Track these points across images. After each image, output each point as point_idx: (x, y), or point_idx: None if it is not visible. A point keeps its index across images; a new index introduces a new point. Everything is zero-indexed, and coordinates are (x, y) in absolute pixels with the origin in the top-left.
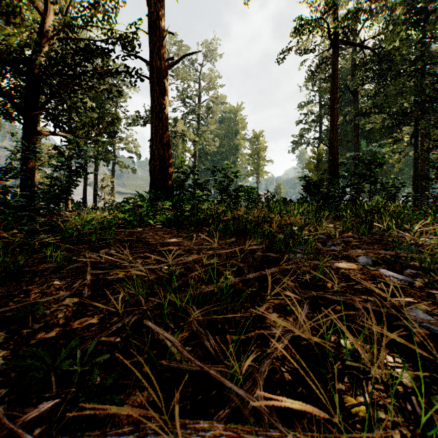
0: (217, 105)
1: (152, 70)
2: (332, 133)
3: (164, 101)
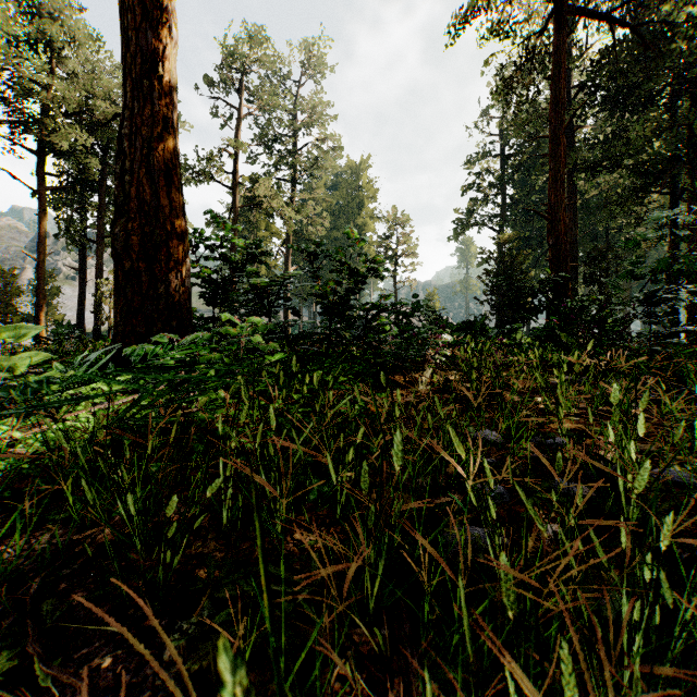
0: (326, 155)
1: None
2: (556, 192)
3: (158, 44)
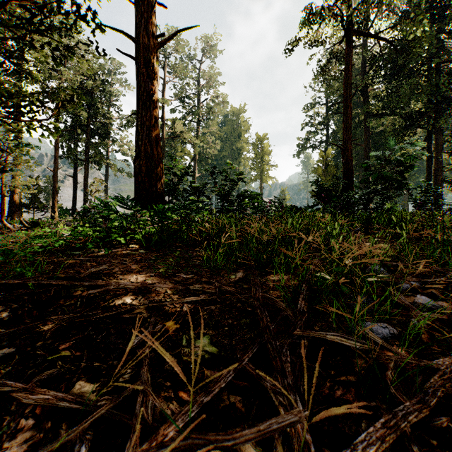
0: (218, 106)
1: (137, 47)
2: (346, 133)
3: (152, 86)
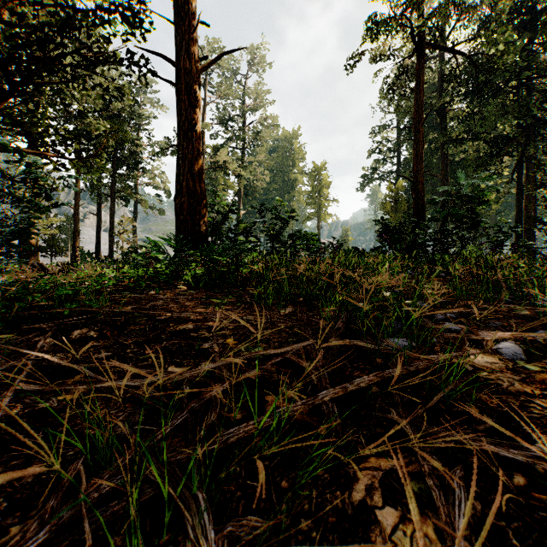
0: (268, 130)
1: (178, 72)
2: (417, 164)
3: (195, 115)
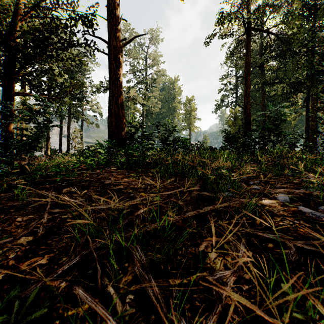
0: (159, 77)
1: (109, 48)
2: (246, 98)
3: (119, 72)
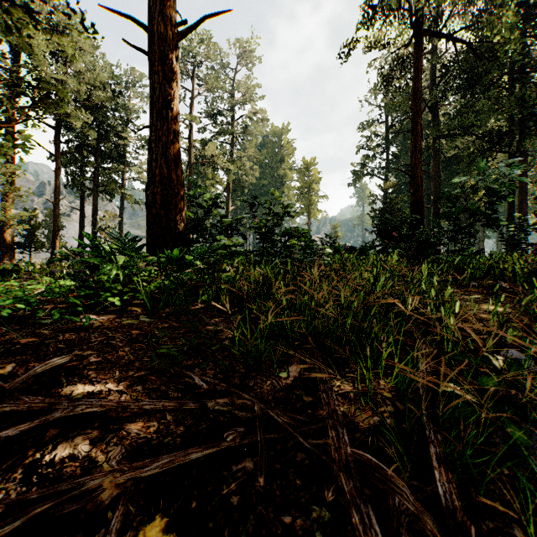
0: (257, 124)
1: (150, 38)
2: (415, 157)
3: (170, 90)
